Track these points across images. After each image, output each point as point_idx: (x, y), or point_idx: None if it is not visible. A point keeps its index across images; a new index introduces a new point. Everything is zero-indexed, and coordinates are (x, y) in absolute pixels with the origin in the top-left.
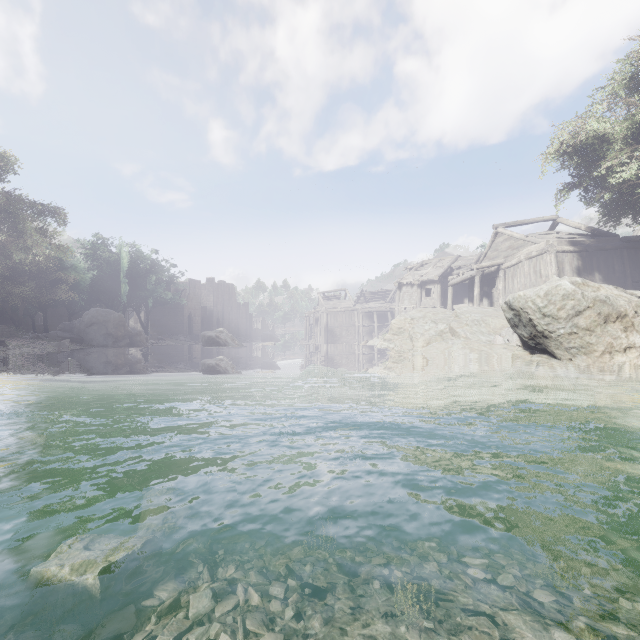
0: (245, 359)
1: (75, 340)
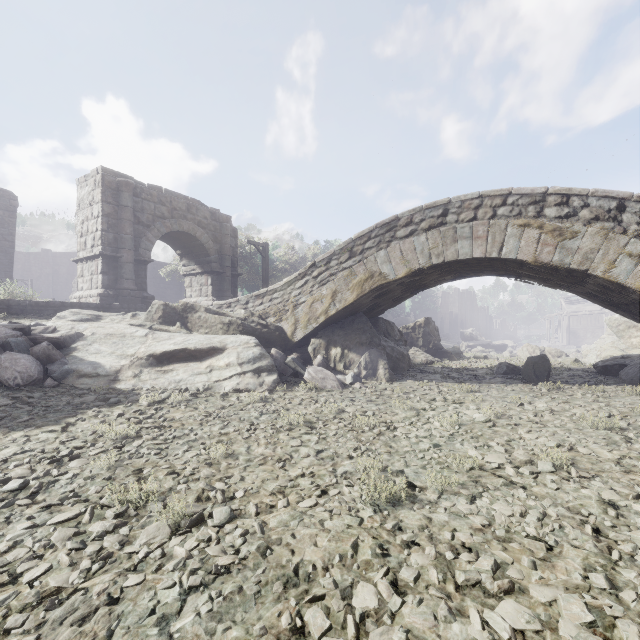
0: (490, 348)
1: None
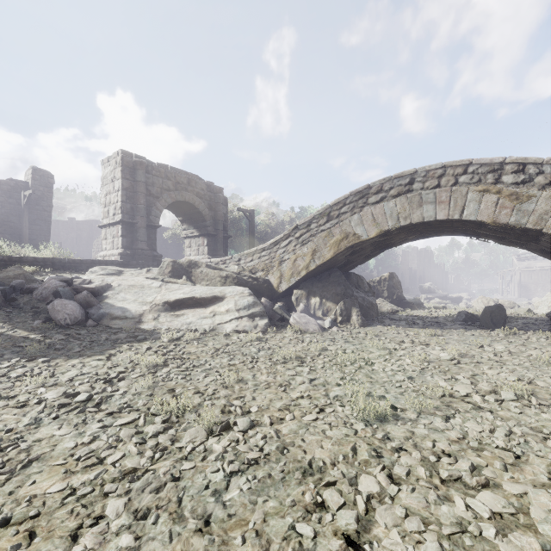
0: (447, 300)
1: None
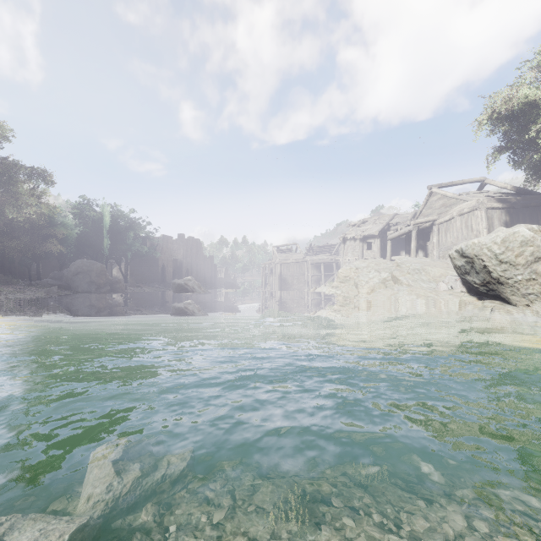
0: (210, 304)
1: (63, 287)
